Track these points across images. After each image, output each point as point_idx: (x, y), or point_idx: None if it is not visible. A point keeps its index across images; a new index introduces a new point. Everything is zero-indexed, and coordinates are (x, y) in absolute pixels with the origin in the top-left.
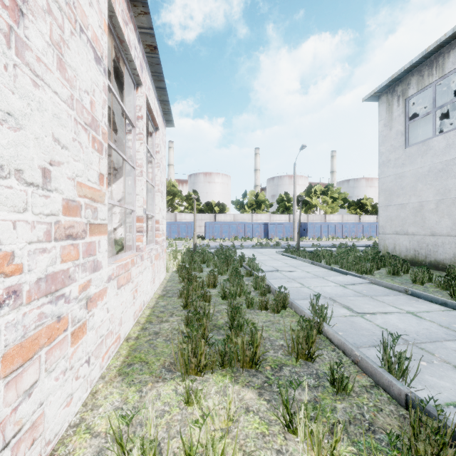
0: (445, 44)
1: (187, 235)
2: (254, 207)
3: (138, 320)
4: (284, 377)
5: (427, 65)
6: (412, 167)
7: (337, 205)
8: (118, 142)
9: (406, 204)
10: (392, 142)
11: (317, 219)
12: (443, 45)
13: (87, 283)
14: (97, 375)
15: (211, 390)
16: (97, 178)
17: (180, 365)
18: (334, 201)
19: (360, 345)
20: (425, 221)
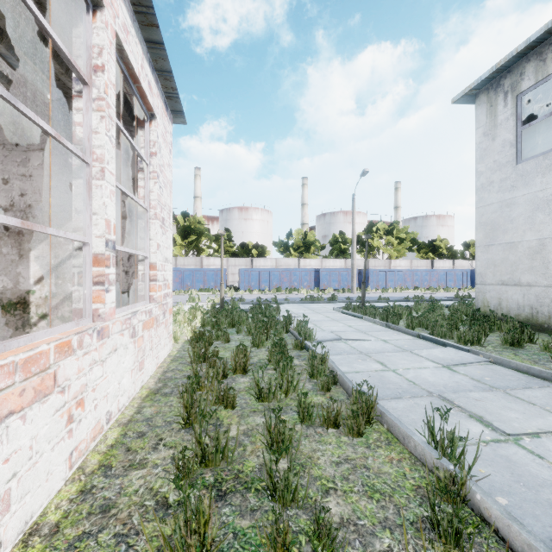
0: None
1: (215, 285)
2: (302, 250)
3: (84, 463)
4: None
5: None
6: (527, 191)
7: (404, 248)
8: None
9: (518, 243)
10: (495, 156)
11: (380, 265)
12: None
13: None
14: None
15: None
16: None
17: None
18: (401, 242)
19: None
20: (547, 267)
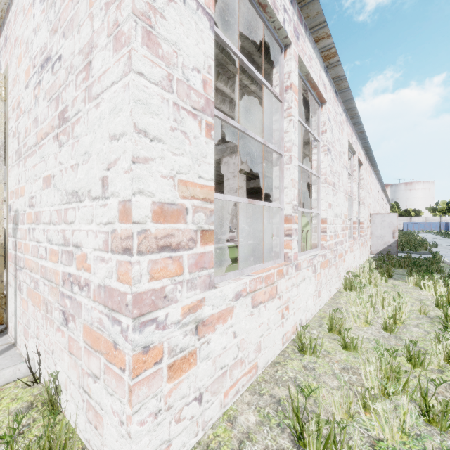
0: None
1: None
2: (444, 212)
3: None
4: None
5: None
6: None
7: None
8: None
9: None
10: None
11: None
12: None
13: None
14: None
15: None
16: None
17: None
18: None
19: None
20: None
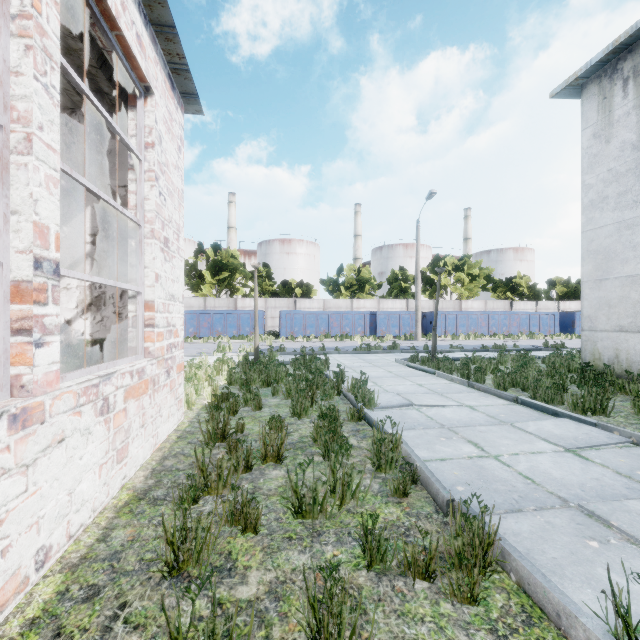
0: None
1: (251, 331)
2: (355, 289)
3: None
4: None
5: None
6: None
7: (477, 286)
8: (76, 134)
9: None
10: (611, 164)
11: (448, 307)
12: None
13: None
14: None
15: None
16: None
17: None
18: (473, 280)
19: None
20: None
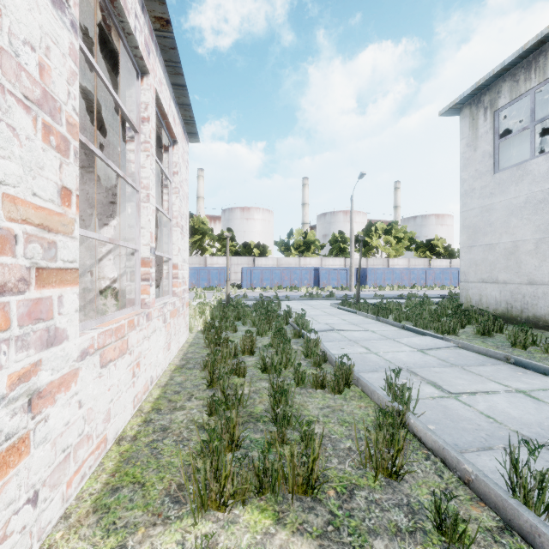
0: (548, 39)
1: (219, 283)
2: (302, 249)
3: (141, 407)
4: (358, 513)
5: (524, 67)
6: (503, 198)
7: (402, 247)
8: (124, 160)
9: (495, 245)
10: (477, 166)
11: (378, 264)
12: (545, 40)
13: (32, 368)
14: (55, 514)
15: (242, 543)
16: (55, 193)
17: (193, 493)
18: (399, 242)
19: (464, 447)
20: (520, 266)
